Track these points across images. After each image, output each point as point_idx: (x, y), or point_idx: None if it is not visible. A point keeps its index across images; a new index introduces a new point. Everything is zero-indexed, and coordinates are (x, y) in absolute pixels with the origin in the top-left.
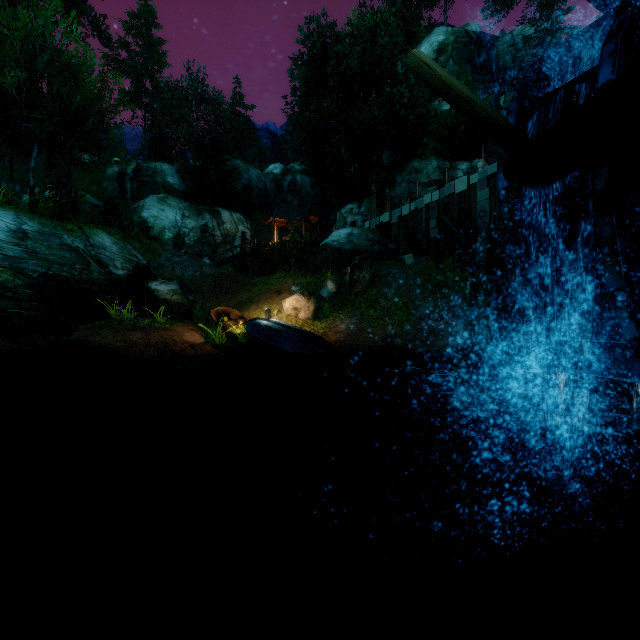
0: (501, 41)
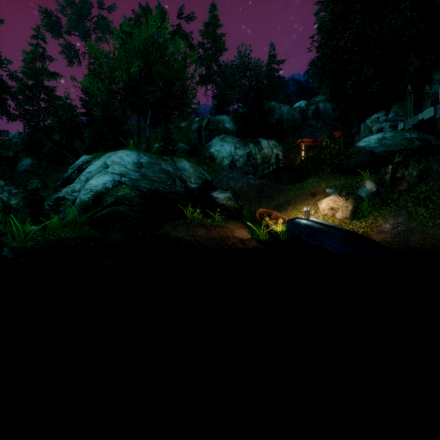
0: None
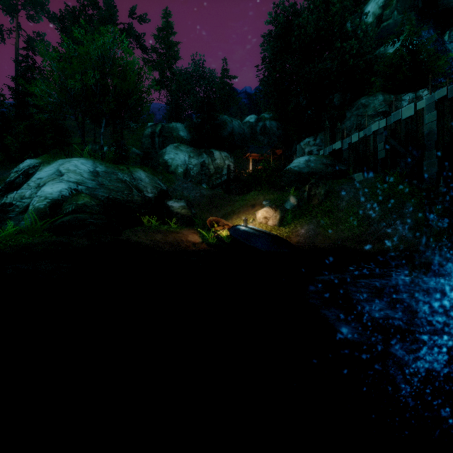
0: None
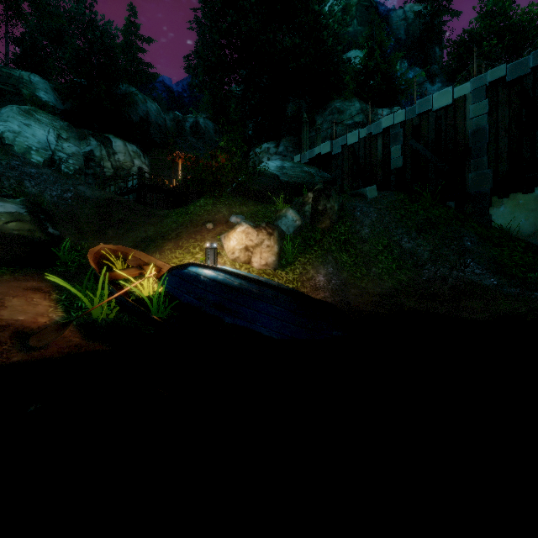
0: (395, 14)
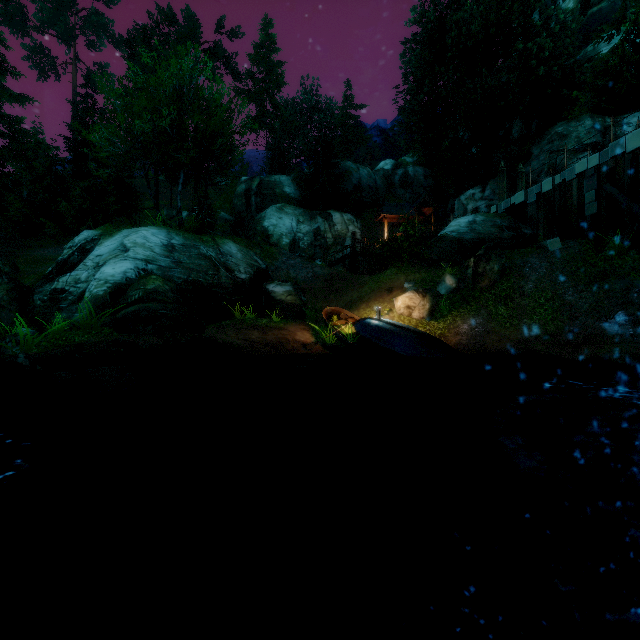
0: None
